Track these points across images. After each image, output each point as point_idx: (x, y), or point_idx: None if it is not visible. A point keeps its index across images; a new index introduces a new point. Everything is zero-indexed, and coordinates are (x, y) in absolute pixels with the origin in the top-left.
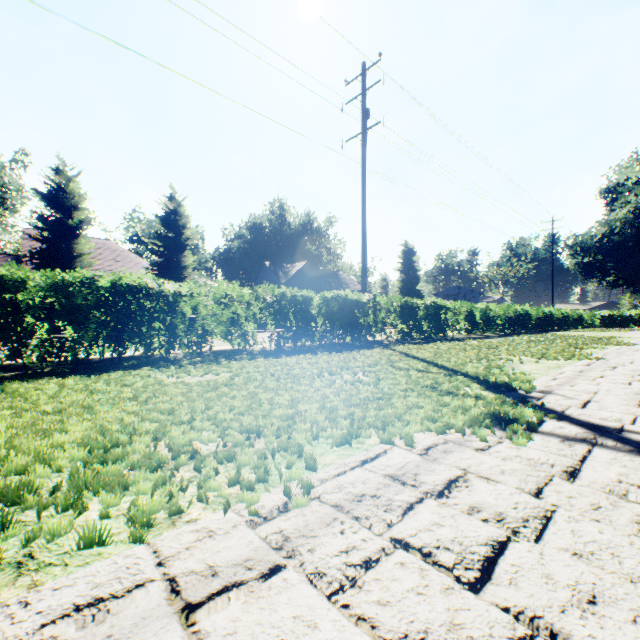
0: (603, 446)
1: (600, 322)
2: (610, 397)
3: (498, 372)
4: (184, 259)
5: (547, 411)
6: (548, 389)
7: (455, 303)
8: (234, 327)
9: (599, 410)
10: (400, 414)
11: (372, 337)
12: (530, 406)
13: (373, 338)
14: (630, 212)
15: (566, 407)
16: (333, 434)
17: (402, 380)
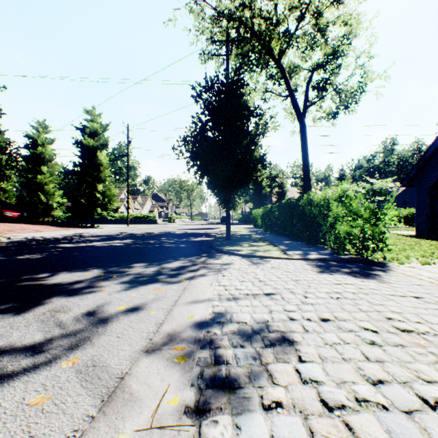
0: None
1: None
2: None
3: None
4: None
5: None
6: None
7: None
8: None
9: None
10: None
11: None
12: None
13: None
14: None
15: None
16: None
17: None
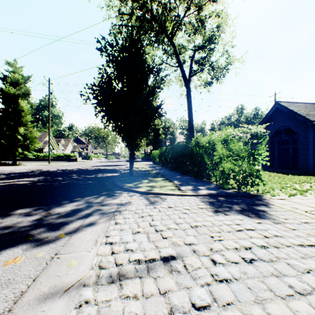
0: None
1: None
2: None
3: None
4: None
5: None
6: None
7: None
8: None
9: None
10: None
11: None
12: None
13: None
14: None
15: None
16: None
17: None
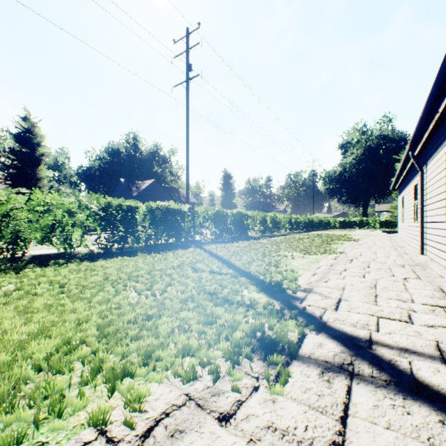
0: (361, 378)
1: (339, 225)
2: (354, 293)
3: (274, 270)
4: (39, 172)
5: (308, 318)
6: (310, 287)
7: (254, 212)
8: (87, 230)
9: (349, 312)
10: (155, 347)
11: (191, 238)
12: (294, 316)
13: (192, 239)
14: (354, 159)
15: (323, 310)
16: (21, 415)
17: (191, 285)
